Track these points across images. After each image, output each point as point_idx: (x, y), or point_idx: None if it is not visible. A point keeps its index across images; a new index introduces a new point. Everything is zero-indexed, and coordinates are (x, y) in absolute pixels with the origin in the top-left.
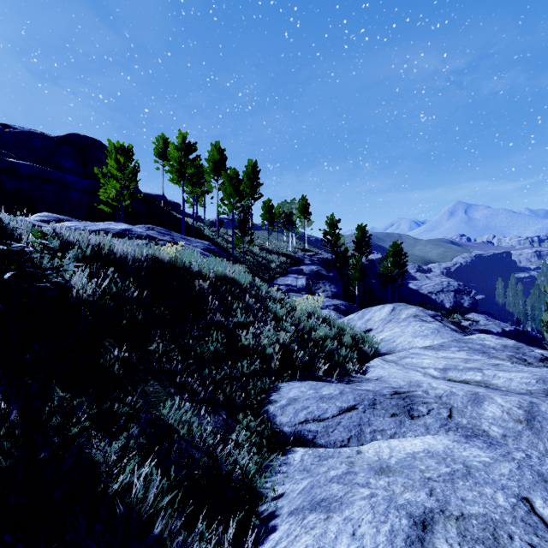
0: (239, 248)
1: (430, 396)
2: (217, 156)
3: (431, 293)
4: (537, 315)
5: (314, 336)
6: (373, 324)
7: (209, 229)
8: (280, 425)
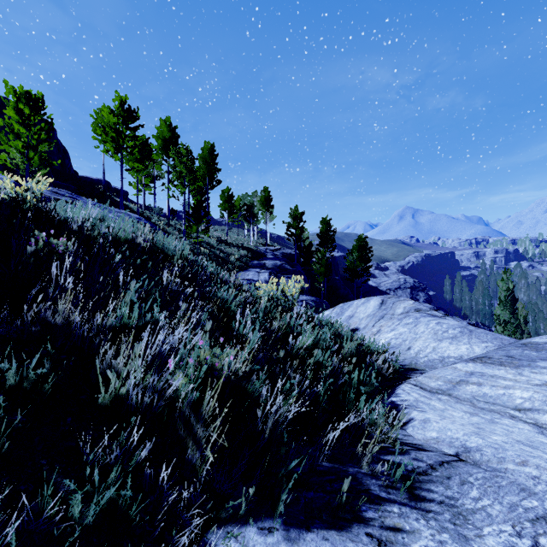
0: (192, 237)
1: None
2: (167, 133)
3: (389, 290)
4: (481, 309)
5: (296, 347)
6: (359, 322)
7: (158, 217)
8: None
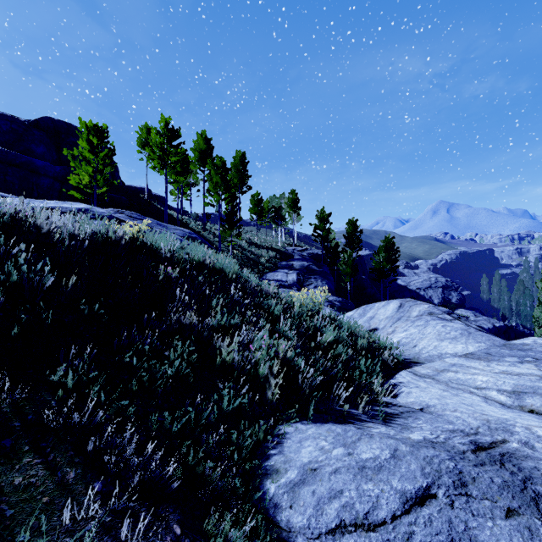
0: (226, 242)
1: (538, 452)
2: (203, 145)
3: (419, 289)
4: (522, 311)
5: (321, 342)
6: (378, 323)
7: (195, 222)
8: (289, 532)
